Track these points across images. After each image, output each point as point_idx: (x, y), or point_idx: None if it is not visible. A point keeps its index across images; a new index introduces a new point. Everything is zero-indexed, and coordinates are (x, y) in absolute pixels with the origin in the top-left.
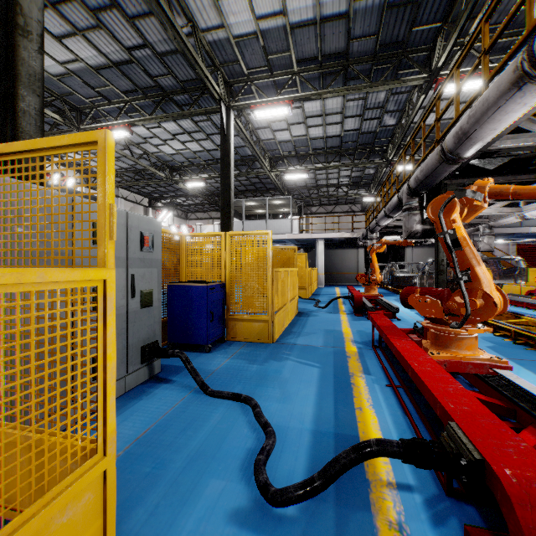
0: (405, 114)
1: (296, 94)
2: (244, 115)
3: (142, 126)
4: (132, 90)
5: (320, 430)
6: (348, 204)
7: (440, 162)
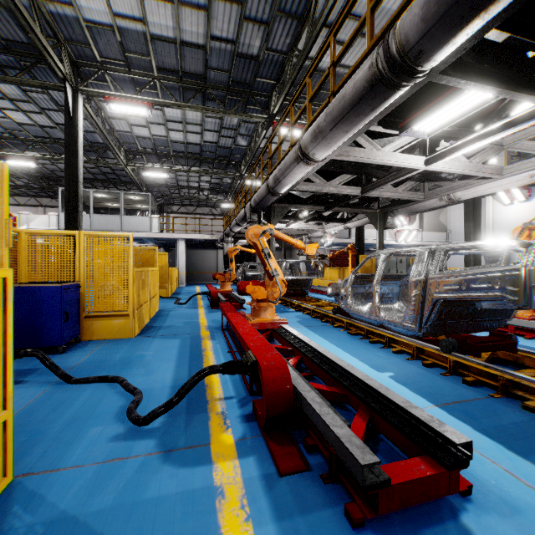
0: (254, 140)
1: (157, 99)
2: (94, 101)
3: None
4: None
5: (177, 384)
6: (209, 207)
7: (267, 192)
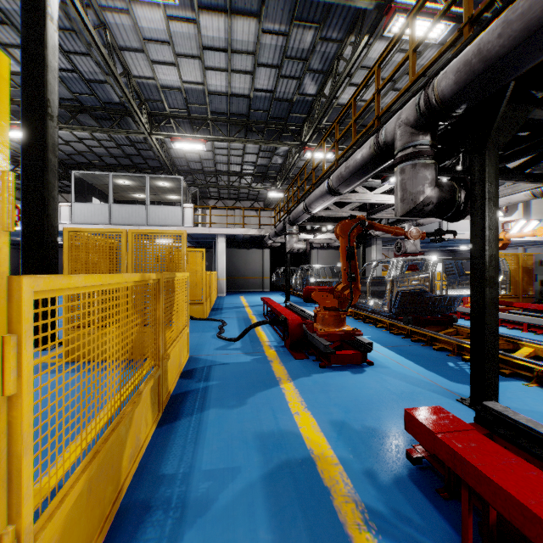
0: (332, 75)
1: None
2: (92, 7)
3: None
4: None
5: None
6: (250, 201)
7: None
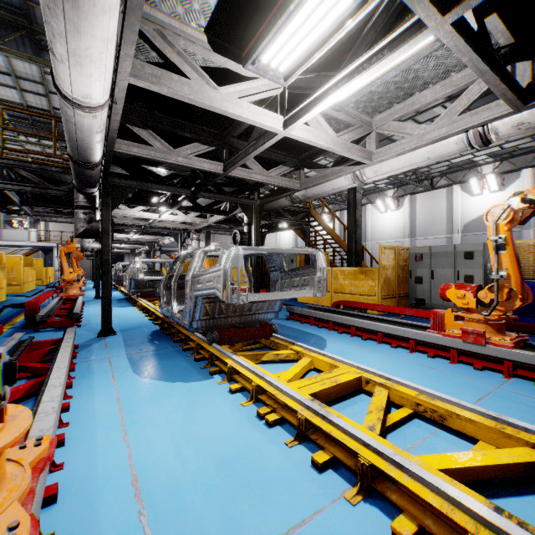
0: None
1: None
2: None
3: None
4: None
5: None
6: None
7: None
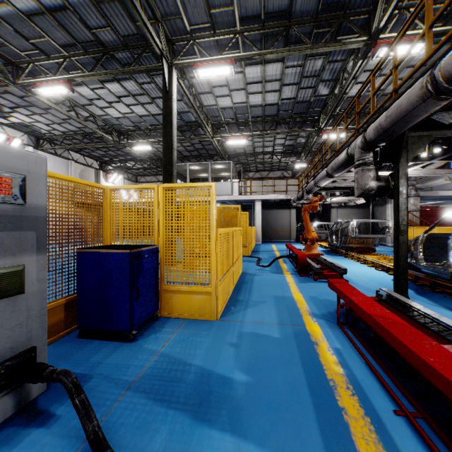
0: (339, 82)
1: (239, 53)
2: (187, 78)
3: (86, 85)
4: (71, 44)
5: None
6: (281, 171)
7: (423, 98)
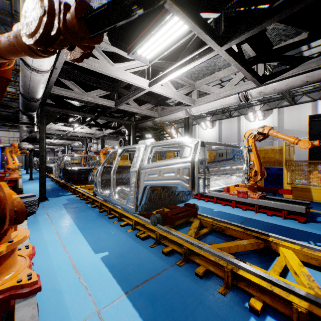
0: None
1: None
2: None
3: None
4: None
5: None
6: None
7: None
